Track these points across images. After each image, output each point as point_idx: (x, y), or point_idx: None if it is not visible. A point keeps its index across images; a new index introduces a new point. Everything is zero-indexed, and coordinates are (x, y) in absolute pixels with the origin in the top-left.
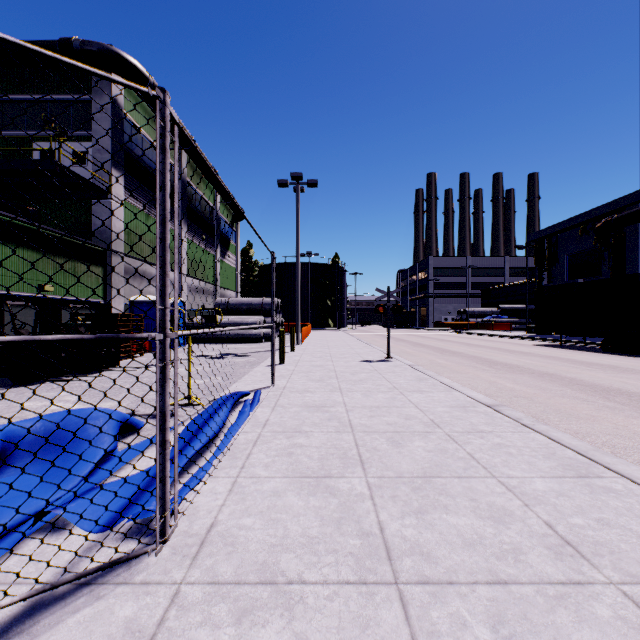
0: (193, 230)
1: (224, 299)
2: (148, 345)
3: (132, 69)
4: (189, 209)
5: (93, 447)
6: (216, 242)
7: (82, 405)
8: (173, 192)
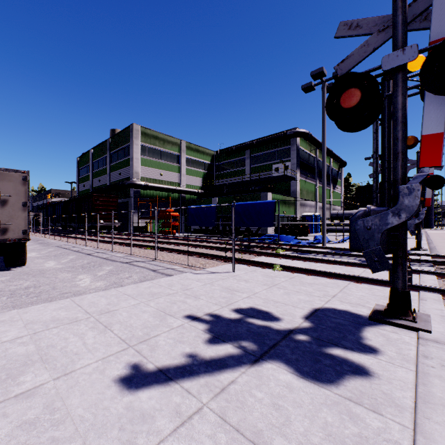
0: (320, 180)
1: (335, 211)
2: (308, 231)
3: (304, 134)
4: (319, 172)
5: (326, 240)
6: (330, 183)
7: (312, 239)
8: (313, 167)
